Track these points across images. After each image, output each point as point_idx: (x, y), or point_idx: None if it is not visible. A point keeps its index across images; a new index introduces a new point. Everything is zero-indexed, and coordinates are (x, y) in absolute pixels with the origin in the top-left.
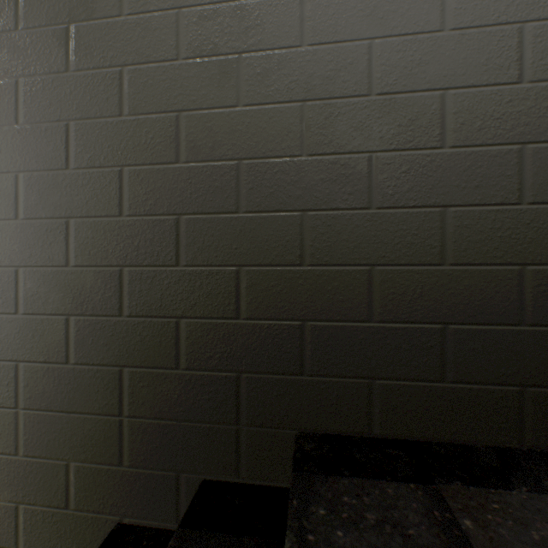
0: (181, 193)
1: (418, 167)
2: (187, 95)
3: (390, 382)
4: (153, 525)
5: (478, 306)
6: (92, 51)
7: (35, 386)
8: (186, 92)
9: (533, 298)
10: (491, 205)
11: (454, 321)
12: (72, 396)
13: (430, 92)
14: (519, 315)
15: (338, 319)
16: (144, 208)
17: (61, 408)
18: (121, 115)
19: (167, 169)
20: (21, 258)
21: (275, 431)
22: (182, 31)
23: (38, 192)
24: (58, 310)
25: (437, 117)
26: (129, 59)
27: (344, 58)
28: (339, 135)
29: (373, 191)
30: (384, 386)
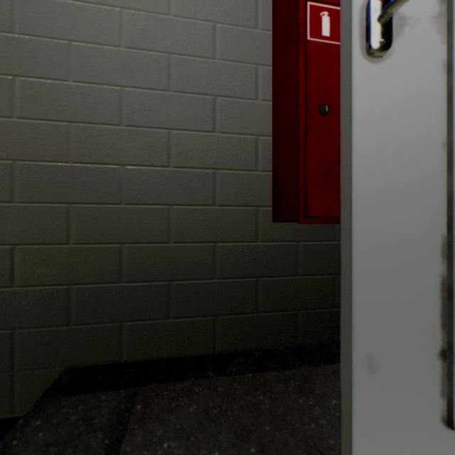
0: None
1: (153, 178)
2: None
3: (135, 323)
4: None
5: (190, 268)
6: None
7: None
8: None
9: (221, 262)
10: (198, 205)
11: (176, 279)
12: None
13: (161, 130)
14: (213, 273)
15: (97, 282)
16: None
17: None
18: None
19: None
20: None
21: (46, 371)
22: None
23: None
24: None
25: (165, 147)
26: None
27: (102, 96)
28: (98, 150)
29: (123, 192)
30: (131, 326)
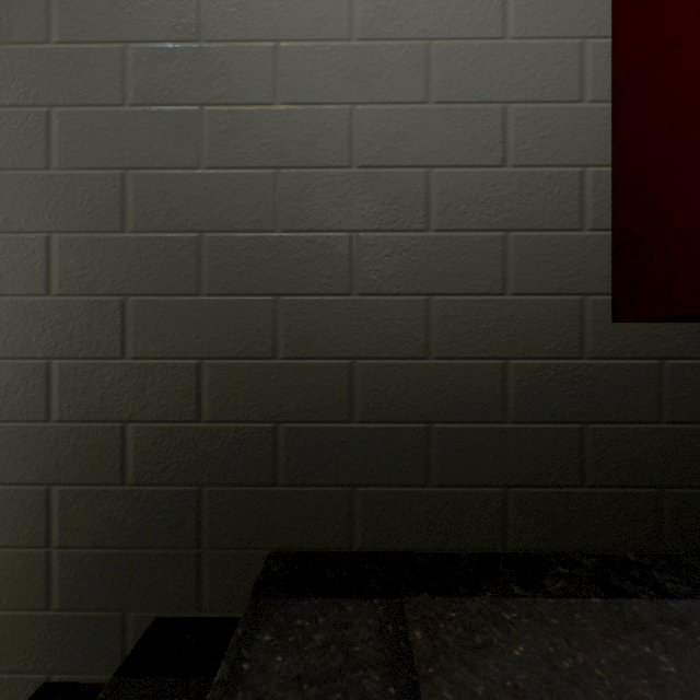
0: (128, 270)
1: (402, 250)
2: (136, 150)
3: (373, 489)
4: (92, 679)
5: (463, 402)
6: (8, 84)
7: None
8: (134, 145)
9: (516, 394)
10: (475, 294)
11: (439, 420)
12: None
13: (414, 169)
14: (503, 412)
15: (316, 420)
16: (80, 286)
17: None
18: (48, 168)
19: (110, 239)
20: None
21: (244, 553)
22: (130, 71)
23: None
24: None
25: (421, 197)
26: (60, 98)
27: (323, 123)
28: (317, 210)
29: (355, 275)
30: (367, 494)
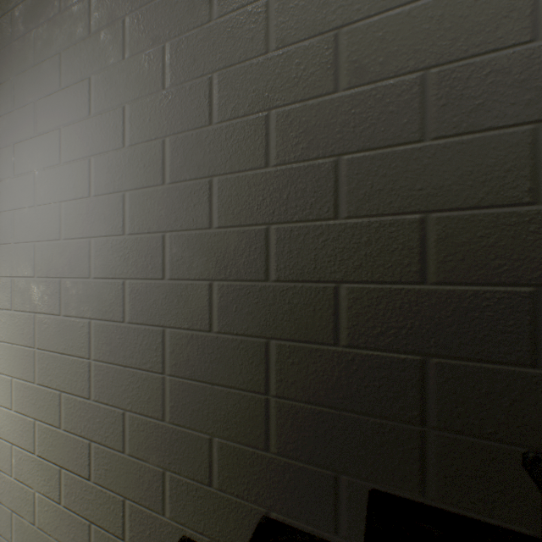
0: (340, 129)
1: None
2: (349, 5)
3: None
4: (305, 529)
5: None
6: None
7: (180, 353)
8: (347, 1)
9: None
10: None
11: None
12: (215, 367)
13: None
14: None
15: None
16: (293, 154)
17: (204, 379)
18: (266, 52)
19: (322, 103)
20: (167, 223)
21: (484, 444)
22: None
23: (182, 154)
24: (201, 275)
25: None
26: None
27: None
28: None
29: None
30: None
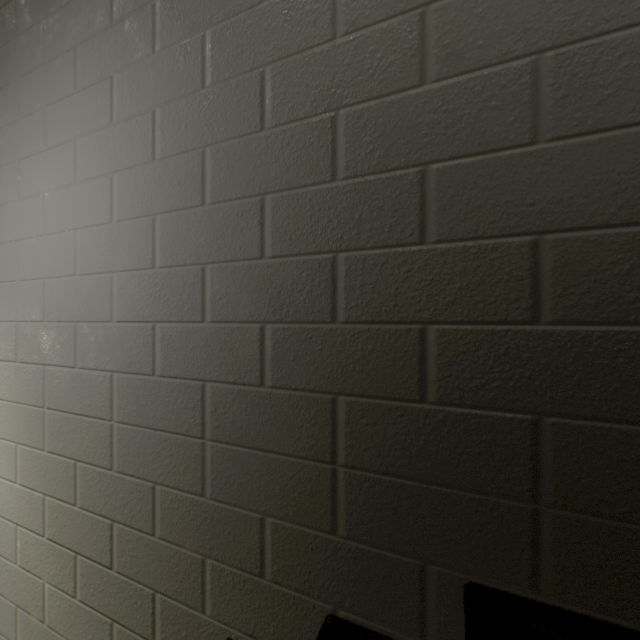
0: (427, 131)
1: None
2: None
3: None
4: (382, 631)
5: None
6: None
7: (223, 413)
8: None
9: None
10: None
11: None
12: (268, 430)
13: None
14: None
15: None
16: (367, 164)
17: (254, 444)
18: (333, 38)
19: (404, 100)
20: (208, 252)
21: (616, 526)
22: None
23: (226, 167)
24: (251, 316)
25: None
26: None
27: None
28: None
29: None
30: None
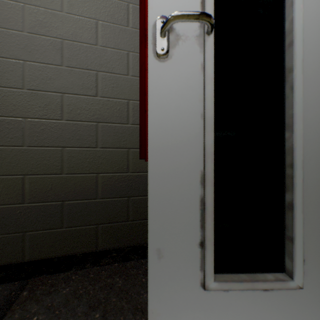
0: None
1: (50, 128)
2: None
3: (35, 232)
4: None
5: (79, 192)
6: None
7: None
8: None
9: (102, 187)
10: (84, 147)
11: (68, 199)
12: None
13: (56, 93)
14: (96, 195)
15: (4, 204)
16: None
17: None
18: None
19: None
20: None
21: None
22: None
23: None
24: None
25: (59, 105)
26: None
27: (8, 67)
28: (5, 107)
29: (26, 137)
30: (32, 235)
